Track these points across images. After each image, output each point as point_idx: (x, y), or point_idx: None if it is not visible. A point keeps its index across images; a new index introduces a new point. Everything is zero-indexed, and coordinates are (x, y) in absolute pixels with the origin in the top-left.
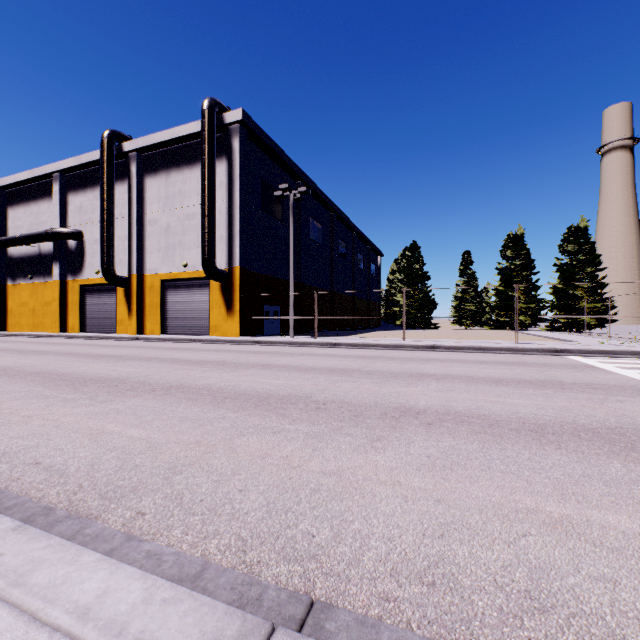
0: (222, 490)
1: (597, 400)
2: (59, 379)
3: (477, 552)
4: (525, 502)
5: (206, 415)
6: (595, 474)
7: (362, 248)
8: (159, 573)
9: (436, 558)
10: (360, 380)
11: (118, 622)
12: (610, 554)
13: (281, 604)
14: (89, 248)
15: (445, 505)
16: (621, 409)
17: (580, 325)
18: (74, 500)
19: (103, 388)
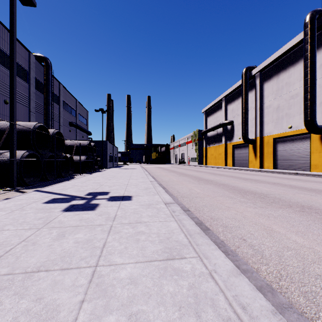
0: None
1: None
2: (232, 189)
3: None
4: None
5: None
6: None
7: None
8: None
9: None
10: None
11: None
12: None
13: None
14: (235, 127)
15: None
16: None
17: None
18: (281, 285)
19: (256, 198)
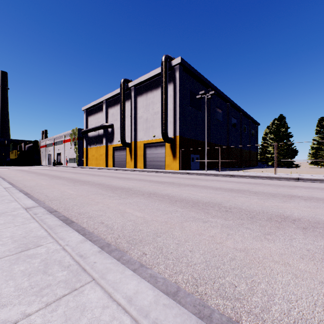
0: (180, 249)
1: None
2: (107, 187)
3: None
4: None
5: (168, 209)
6: None
7: (246, 121)
8: (157, 287)
9: None
10: (250, 196)
11: (144, 309)
12: None
13: (223, 323)
14: (116, 131)
15: None
16: None
17: None
18: (117, 242)
19: (123, 192)
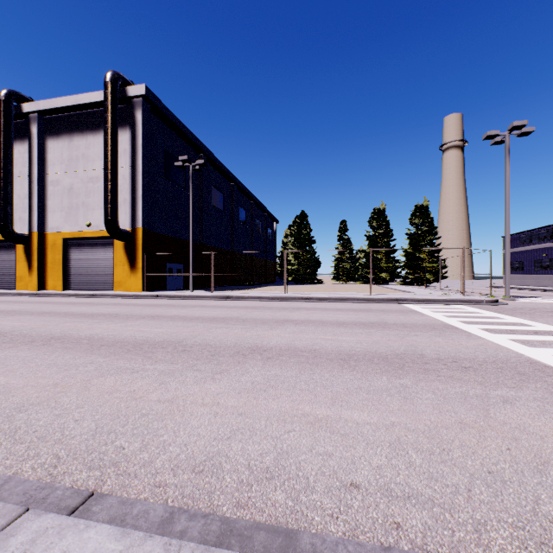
0: (59, 421)
1: (401, 335)
2: None
3: (248, 446)
4: (304, 409)
5: (75, 361)
6: (365, 386)
7: (260, 215)
8: None
9: (214, 454)
10: (233, 326)
11: None
12: (339, 438)
13: (63, 499)
14: None
15: (244, 416)
16: (413, 341)
17: (423, 280)
18: None
19: None
